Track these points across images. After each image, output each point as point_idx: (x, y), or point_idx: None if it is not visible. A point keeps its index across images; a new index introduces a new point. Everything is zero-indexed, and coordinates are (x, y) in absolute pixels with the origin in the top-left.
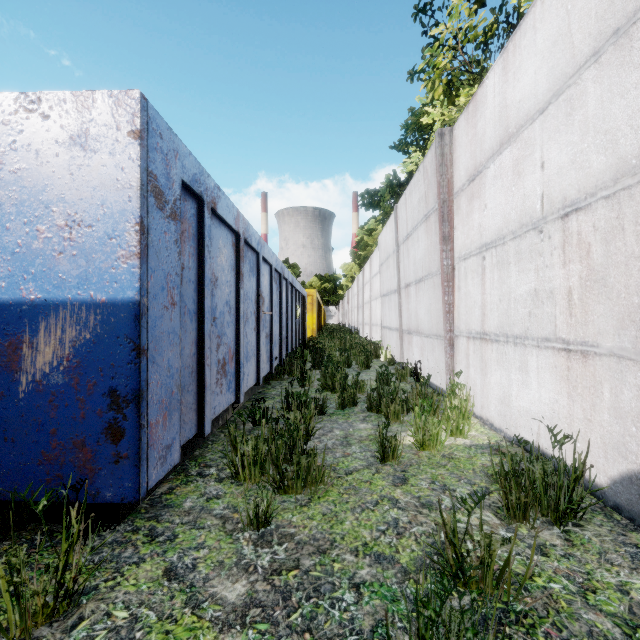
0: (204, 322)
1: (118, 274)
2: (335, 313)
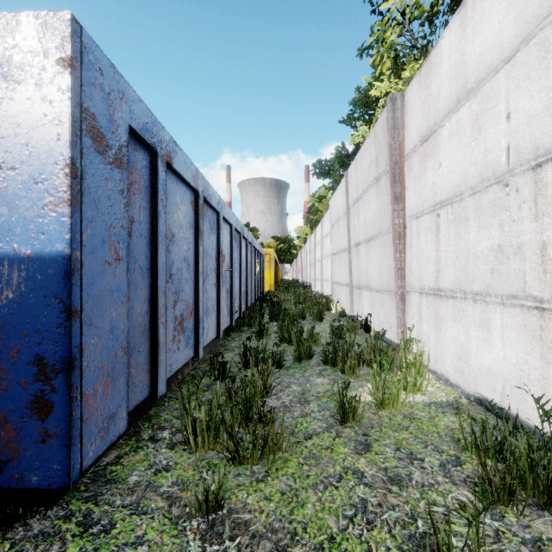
0: (157, 279)
1: (45, 224)
2: (290, 270)
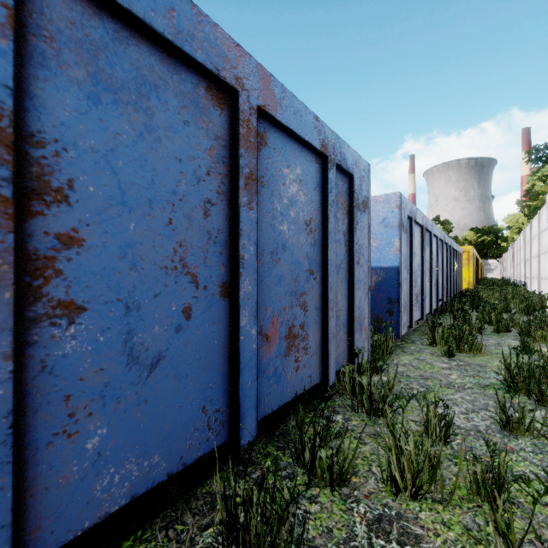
0: (412, 274)
1: (391, 257)
2: (496, 267)
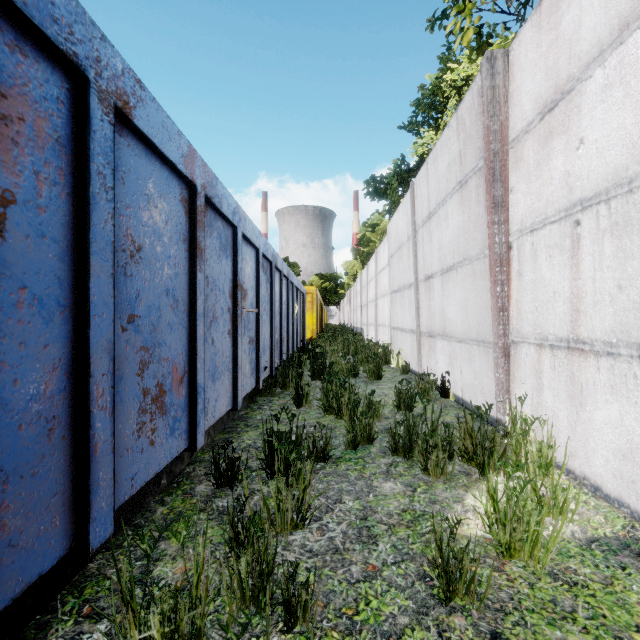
0: (88, 324)
1: None
2: (336, 313)
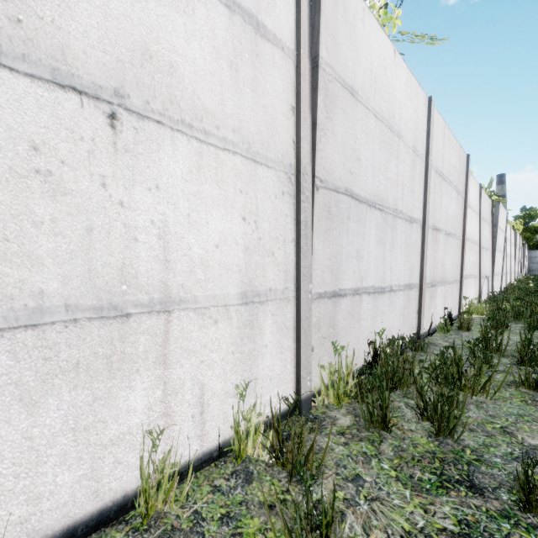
0: None
1: None
2: None
